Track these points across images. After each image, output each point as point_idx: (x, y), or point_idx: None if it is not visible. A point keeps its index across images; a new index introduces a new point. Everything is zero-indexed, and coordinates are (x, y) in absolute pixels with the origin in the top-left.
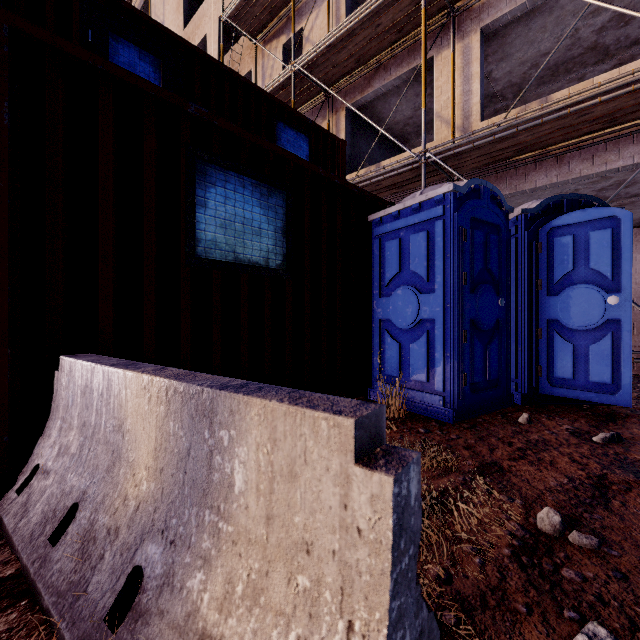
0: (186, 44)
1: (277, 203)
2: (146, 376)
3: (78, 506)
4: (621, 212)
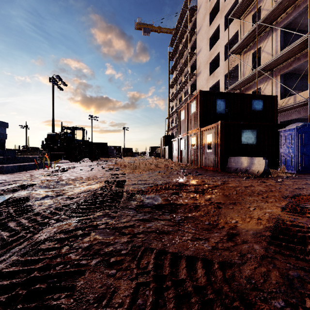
0: (229, 93)
1: (255, 132)
2: (245, 157)
3: (237, 169)
4: None
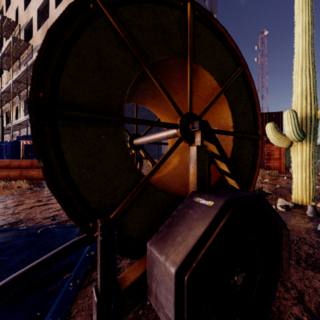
0: None
1: None
2: None
3: None
4: None
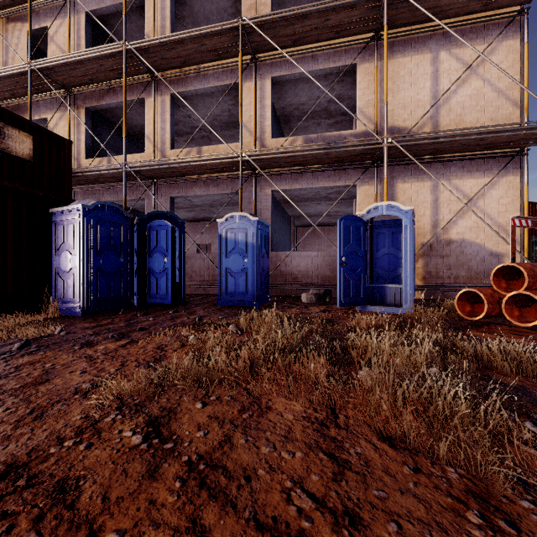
0: None
1: None
2: None
3: None
4: (169, 224)
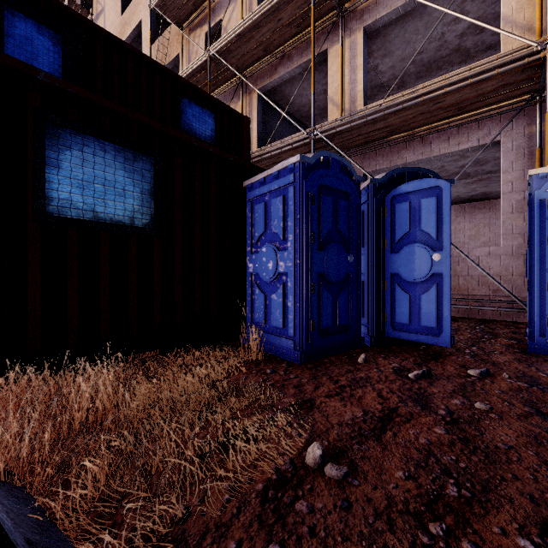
0: (88, 22)
1: (144, 167)
2: None
3: None
4: (443, 183)
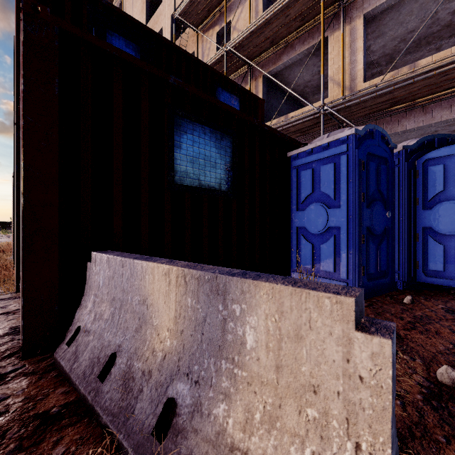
0: (156, 35)
1: (226, 145)
2: (166, 266)
3: (114, 355)
4: None
